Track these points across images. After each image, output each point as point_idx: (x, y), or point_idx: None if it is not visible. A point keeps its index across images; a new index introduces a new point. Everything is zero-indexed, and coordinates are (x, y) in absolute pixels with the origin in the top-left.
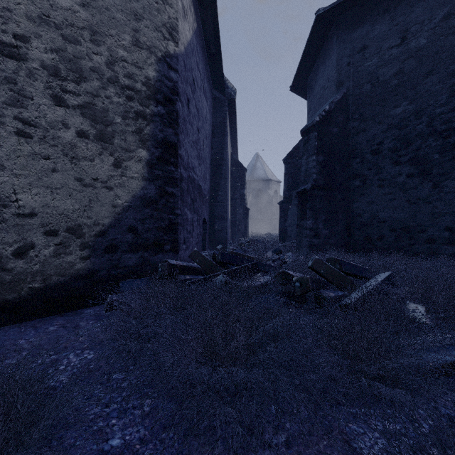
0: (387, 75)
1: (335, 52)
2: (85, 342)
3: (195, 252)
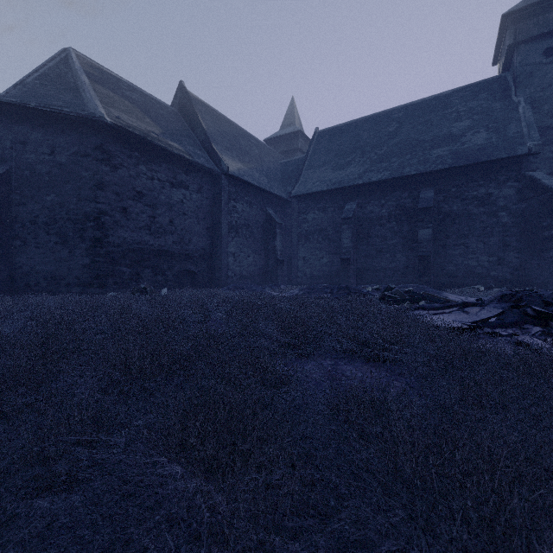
0: (42, 171)
1: (0, 132)
2: None
3: None
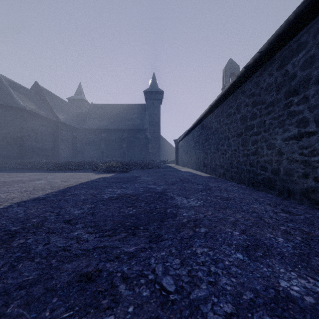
0: (1, 122)
1: None
2: None
3: None
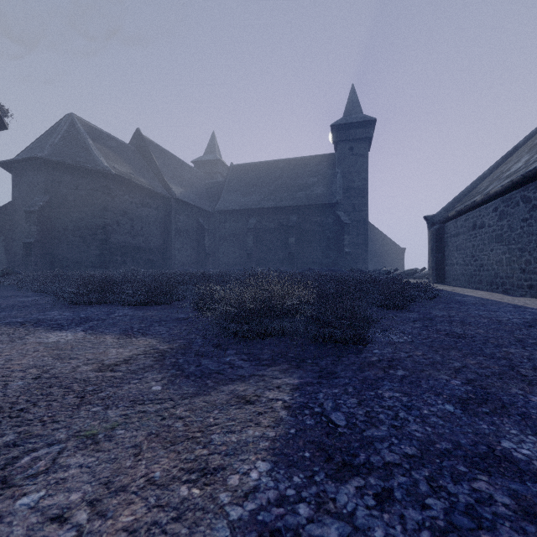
0: (70, 199)
1: (44, 175)
2: (11, 286)
3: (5, 268)
